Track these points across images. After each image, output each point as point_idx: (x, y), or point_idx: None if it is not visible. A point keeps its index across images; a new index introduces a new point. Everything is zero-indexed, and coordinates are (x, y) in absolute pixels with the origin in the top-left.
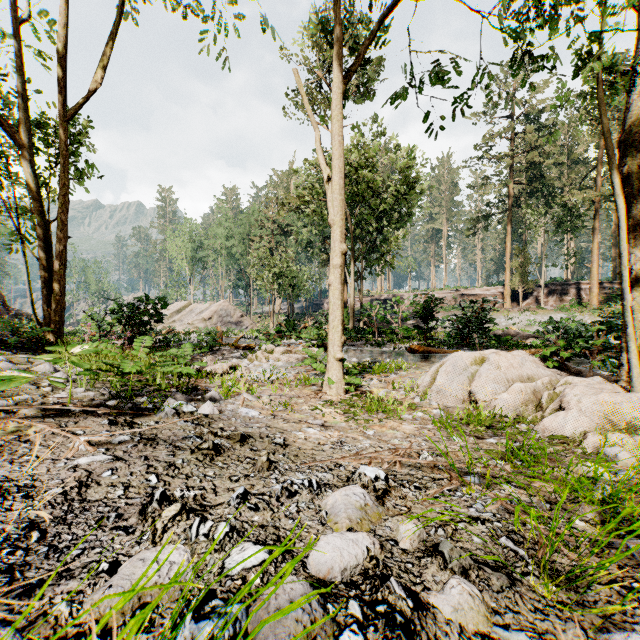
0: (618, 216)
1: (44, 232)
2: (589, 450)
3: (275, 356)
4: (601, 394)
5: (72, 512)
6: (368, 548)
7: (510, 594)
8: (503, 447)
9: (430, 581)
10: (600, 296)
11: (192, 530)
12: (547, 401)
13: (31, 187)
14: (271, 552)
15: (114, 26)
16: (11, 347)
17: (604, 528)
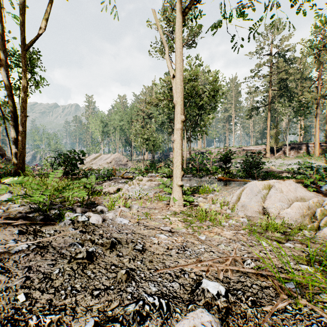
0: None
1: (14, 113)
2: None
3: (143, 182)
4: None
5: None
6: None
7: None
8: (300, 251)
9: None
10: (319, 150)
11: None
12: (319, 215)
13: (7, 88)
14: None
15: None
16: None
17: None
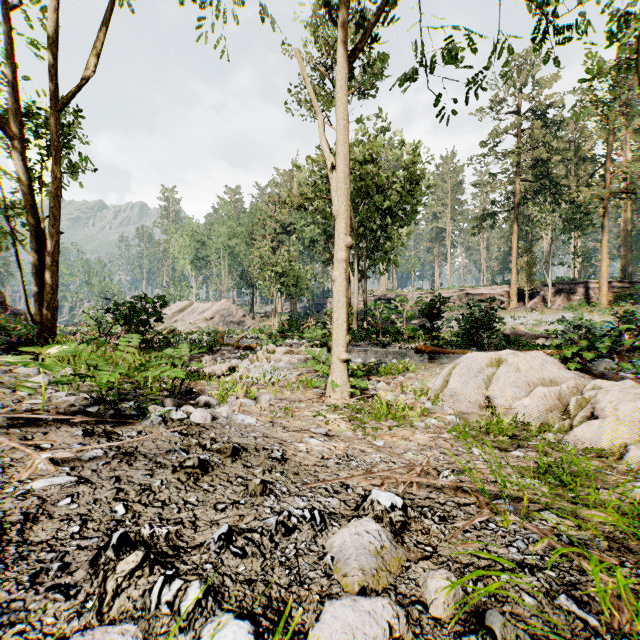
0: None
1: (36, 227)
2: (631, 465)
3: (276, 356)
4: (638, 400)
5: (3, 561)
6: (391, 624)
7: None
8: (532, 462)
9: None
10: (609, 295)
11: (152, 595)
12: (575, 407)
13: (23, 181)
14: (257, 630)
15: (108, 12)
16: None
17: None
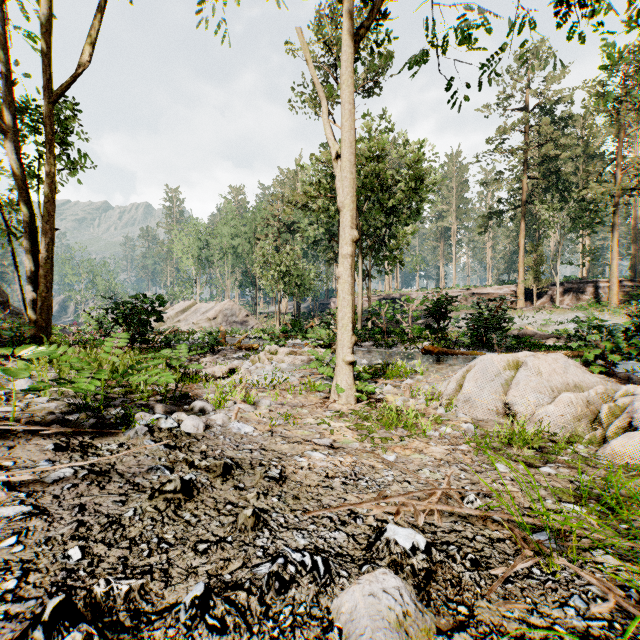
0: None
1: (31, 224)
2: None
3: (279, 357)
4: None
5: None
6: None
7: None
8: (567, 481)
9: None
10: (619, 295)
11: None
12: (606, 416)
13: (16, 175)
14: None
15: (104, 0)
16: None
17: None
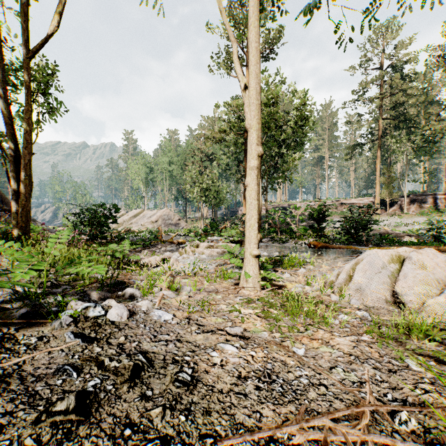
0: None
1: (15, 150)
2: None
3: (200, 250)
4: None
5: None
6: None
7: None
8: None
9: None
10: None
11: None
12: None
13: (4, 114)
14: None
15: None
16: None
17: None
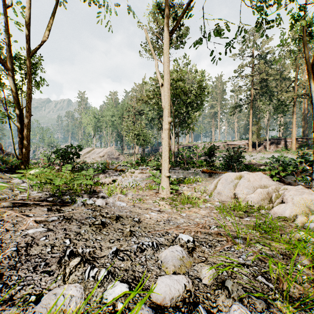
0: (312, 102)
1: (19, 112)
2: (298, 224)
3: (135, 175)
4: (303, 195)
5: (20, 262)
6: (185, 285)
7: (268, 313)
8: (253, 222)
9: (221, 305)
10: (296, 145)
11: (85, 274)
12: (275, 198)
13: (13, 90)
14: (130, 287)
15: (54, 9)
16: (2, 170)
17: (313, 270)
